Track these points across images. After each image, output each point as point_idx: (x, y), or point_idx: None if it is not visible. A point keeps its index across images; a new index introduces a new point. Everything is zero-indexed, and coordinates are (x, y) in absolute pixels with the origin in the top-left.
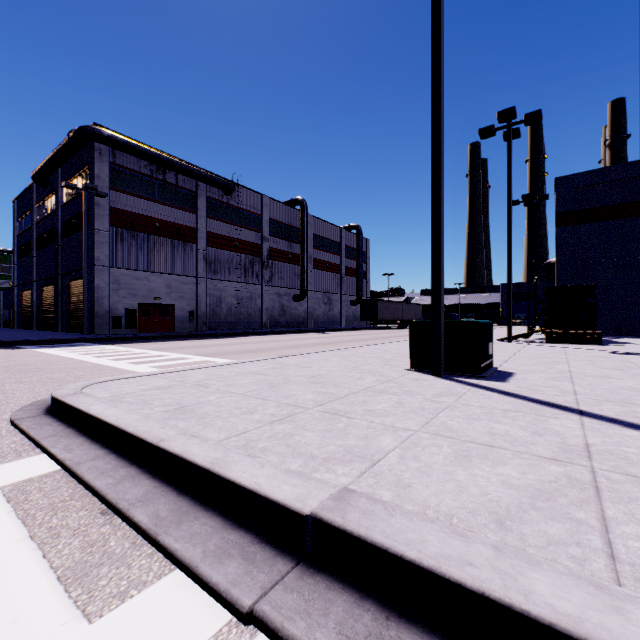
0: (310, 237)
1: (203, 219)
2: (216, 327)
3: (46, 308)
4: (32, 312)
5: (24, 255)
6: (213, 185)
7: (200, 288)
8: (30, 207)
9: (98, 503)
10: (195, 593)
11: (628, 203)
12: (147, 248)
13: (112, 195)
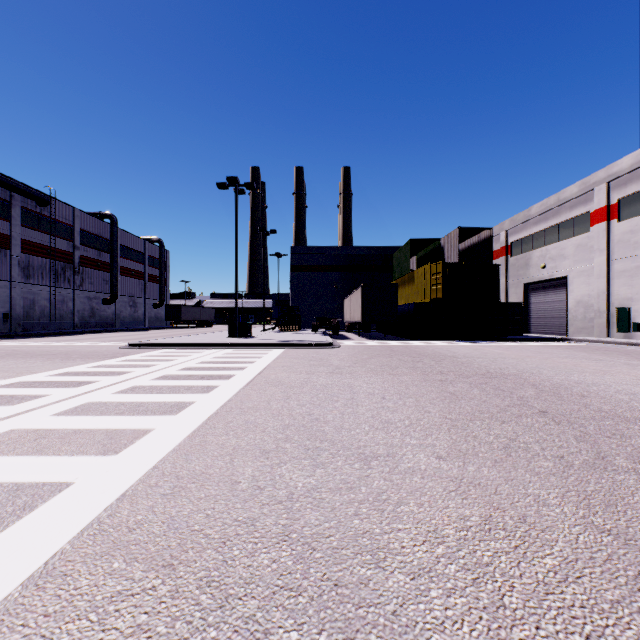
0: (118, 247)
1: (18, 227)
2: (30, 328)
3: None
4: None
5: None
6: (31, 198)
7: (15, 292)
8: None
9: (193, 349)
10: (218, 349)
11: (319, 265)
12: None
13: None
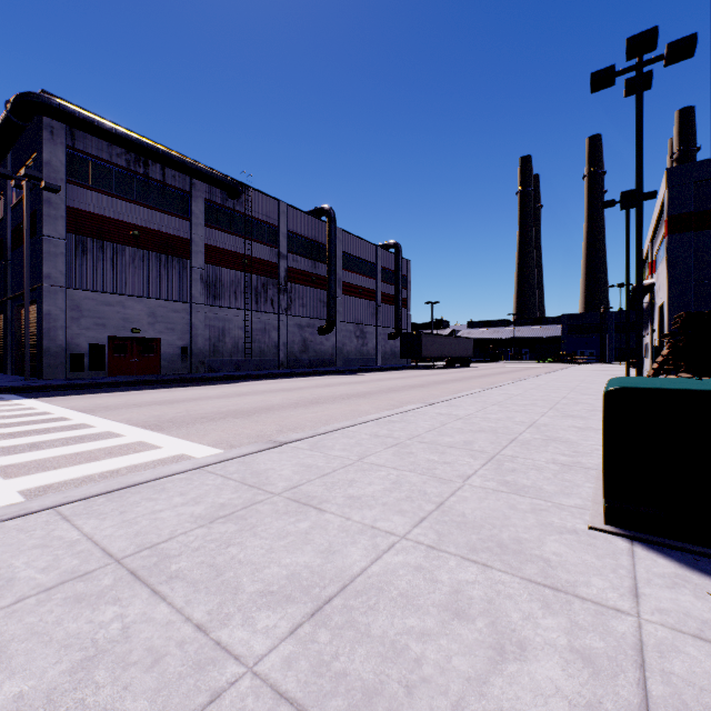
0: (339, 256)
1: (200, 228)
2: (218, 367)
3: None
4: None
5: None
6: (213, 184)
7: (196, 317)
8: None
9: None
10: None
11: None
12: (121, 263)
13: (70, 190)
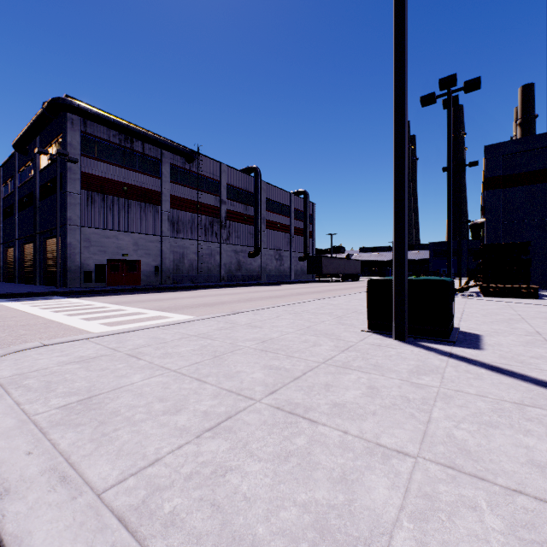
0: (263, 201)
1: (167, 184)
2: (179, 280)
3: (27, 263)
4: (14, 267)
5: (8, 216)
6: (176, 153)
7: (164, 246)
8: (13, 173)
9: None
10: None
11: None
12: (116, 209)
13: (83, 161)
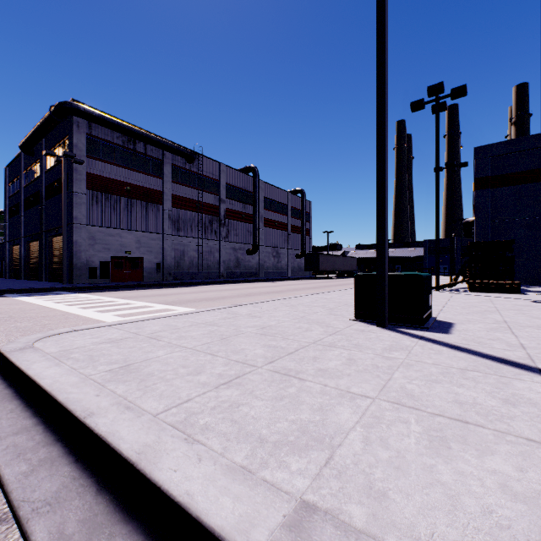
0: (261, 199)
1: (168, 183)
2: (180, 277)
3: (32, 261)
4: (20, 264)
5: (14, 215)
6: (177, 154)
7: (166, 243)
8: (19, 173)
9: (1, 502)
10: None
11: (538, 169)
12: (119, 208)
13: (88, 162)
